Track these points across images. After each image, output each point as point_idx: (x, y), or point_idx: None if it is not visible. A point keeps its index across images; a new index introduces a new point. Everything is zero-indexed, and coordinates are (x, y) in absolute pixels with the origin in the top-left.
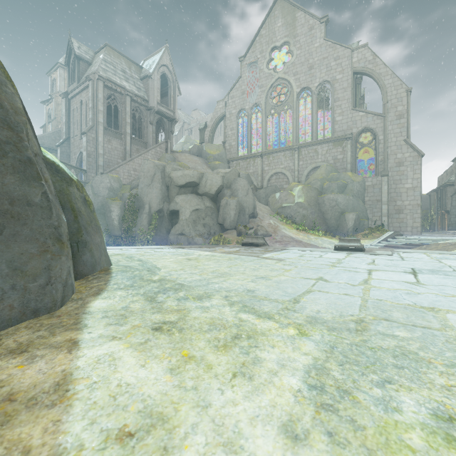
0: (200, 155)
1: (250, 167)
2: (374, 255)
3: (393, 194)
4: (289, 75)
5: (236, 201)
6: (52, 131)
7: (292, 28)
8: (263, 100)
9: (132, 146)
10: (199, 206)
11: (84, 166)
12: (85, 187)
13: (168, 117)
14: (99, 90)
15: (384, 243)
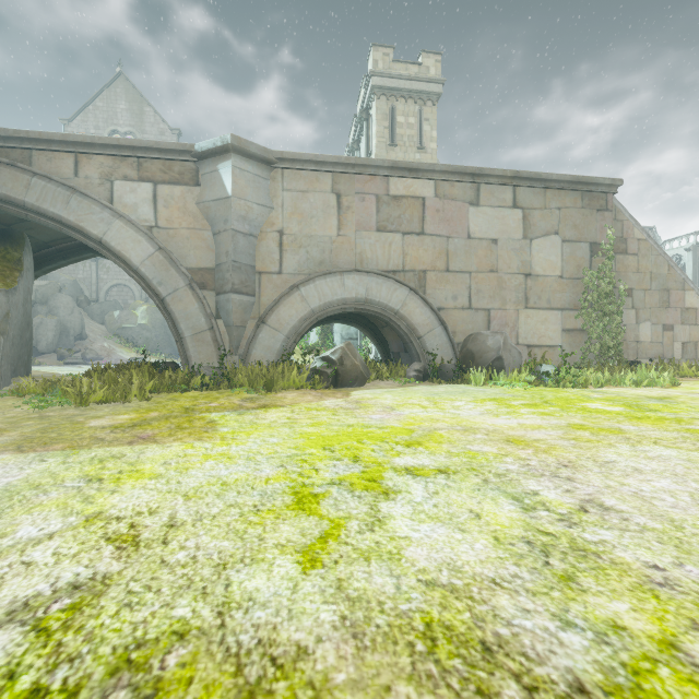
0: None
1: (79, 270)
2: None
3: None
4: None
5: (57, 321)
6: None
7: (140, 121)
8: None
9: None
10: None
11: None
12: None
13: None
14: None
15: None
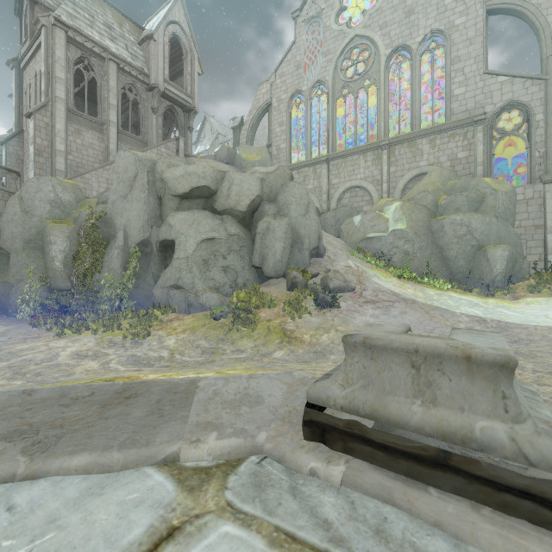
0: (232, 163)
1: (309, 180)
2: None
3: None
4: (373, 30)
5: (287, 225)
6: None
7: None
8: (329, 73)
9: (120, 144)
10: (215, 232)
11: (30, 171)
12: (9, 199)
13: (183, 106)
14: (57, 43)
15: None
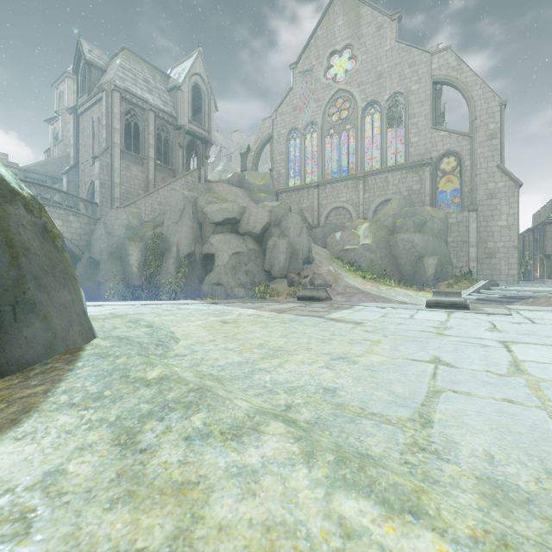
0: (241, 186)
1: (303, 200)
2: (486, 315)
3: (483, 234)
4: (352, 86)
5: (287, 243)
6: (58, 156)
7: (356, 28)
8: (319, 117)
9: (156, 174)
10: (240, 248)
11: (96, 198)
12: (97, 224)
13: (202, 139)
14: (115, 103)
15: (476, 295)
